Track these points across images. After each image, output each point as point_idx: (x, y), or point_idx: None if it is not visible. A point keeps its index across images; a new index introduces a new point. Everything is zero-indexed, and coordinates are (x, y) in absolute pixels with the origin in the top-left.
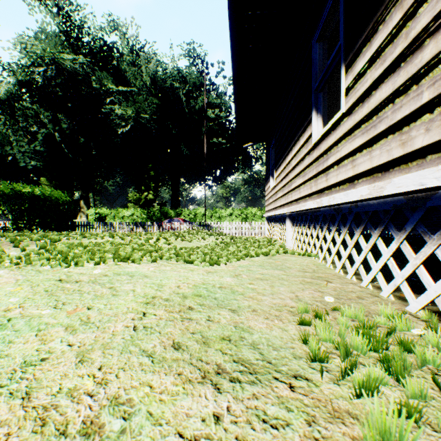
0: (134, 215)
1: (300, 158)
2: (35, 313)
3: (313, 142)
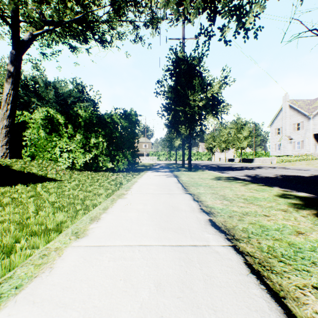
0: None
1: None
2: None
3: None
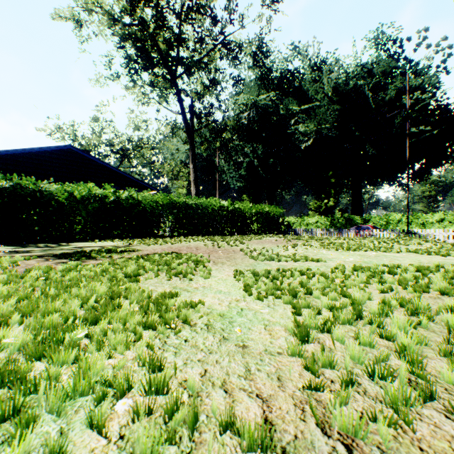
0: (317, 222)
1: None
2: (374, 260)
3: None
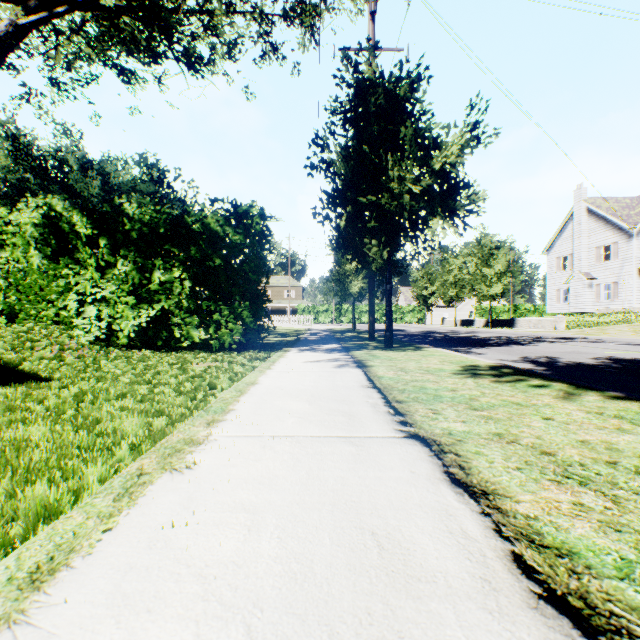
0: None
1: None
2: None
3: None
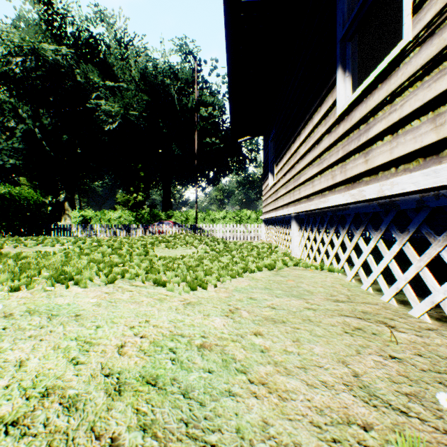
0: (121, 217)
1: (313, 142)
2: None
3: (339, 112)
